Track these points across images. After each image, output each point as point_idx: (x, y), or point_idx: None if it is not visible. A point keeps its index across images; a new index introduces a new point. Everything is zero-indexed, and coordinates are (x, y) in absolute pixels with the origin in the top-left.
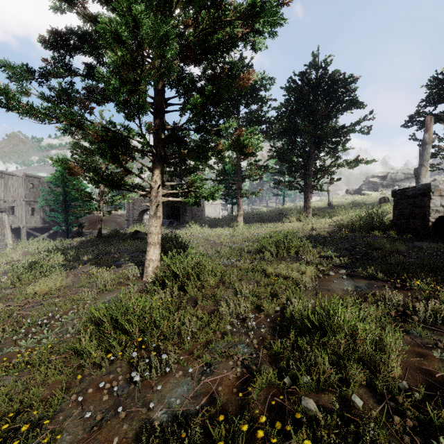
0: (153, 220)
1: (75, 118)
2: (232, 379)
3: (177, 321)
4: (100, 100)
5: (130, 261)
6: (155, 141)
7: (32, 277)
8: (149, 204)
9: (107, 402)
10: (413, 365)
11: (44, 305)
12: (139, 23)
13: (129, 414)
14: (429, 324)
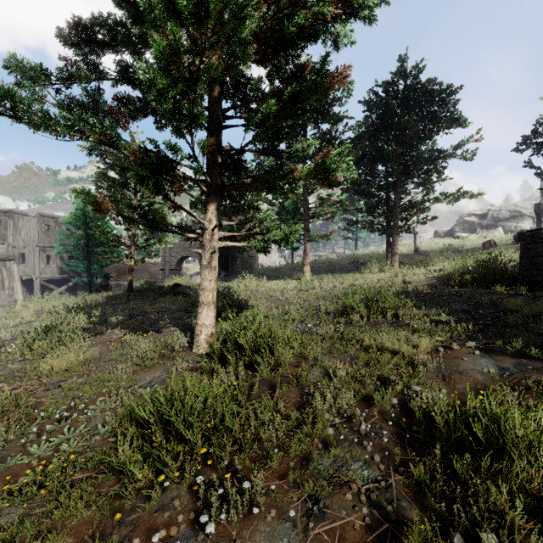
0: (207, 273)
1: (106, 133)
2: (359, 530)
3: (252, 420)
4: (135, 113)
5: (172, 325)
6: (209, 167)
7: (48, 347)
8: (201, 250)
9: None
10: None
11: (63, 388)
12: None
13: None
14: None
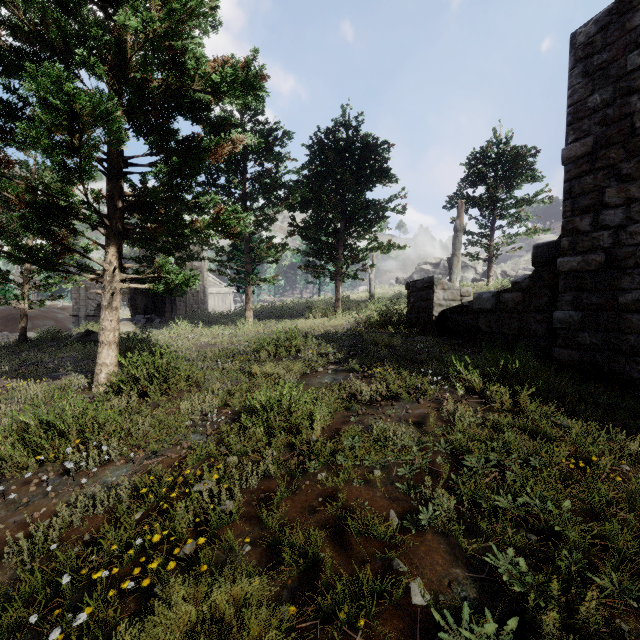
0: (107, 313)
1: None
2: (174, 458)
3: (128, 423)
4: (24, 145)
5: (74, 372)
6: (109, 210)
7: None
8: (101, 291)
9: (35, 491)
10: (334, 429)
11: None
12: (77, 96)
13: (60, 494)
14: (366, 400)
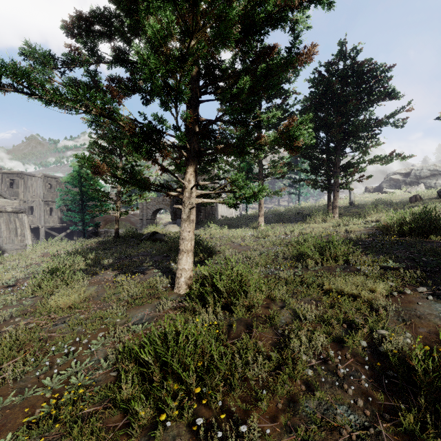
0: (186, 225)
1: (106, 107)
2: None
3: (237, 359)
4: (126, 91)
5: (153, 267)
6: (188, 135)
7: (54, 286)
8: (181, 206)
9: None
10: None
11: (68, 324)
12: None
13: None
14: None
